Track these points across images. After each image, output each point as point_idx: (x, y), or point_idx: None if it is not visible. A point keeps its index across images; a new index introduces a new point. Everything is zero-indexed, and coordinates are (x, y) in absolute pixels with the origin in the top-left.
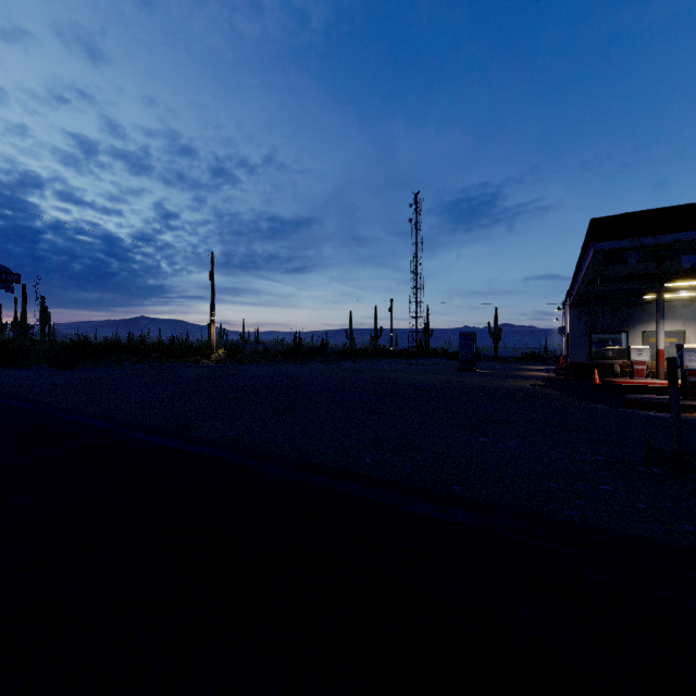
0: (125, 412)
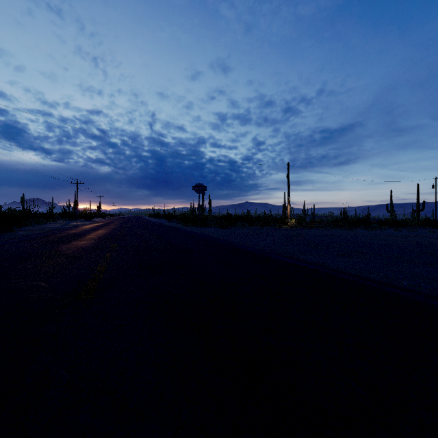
0: (261, 248)
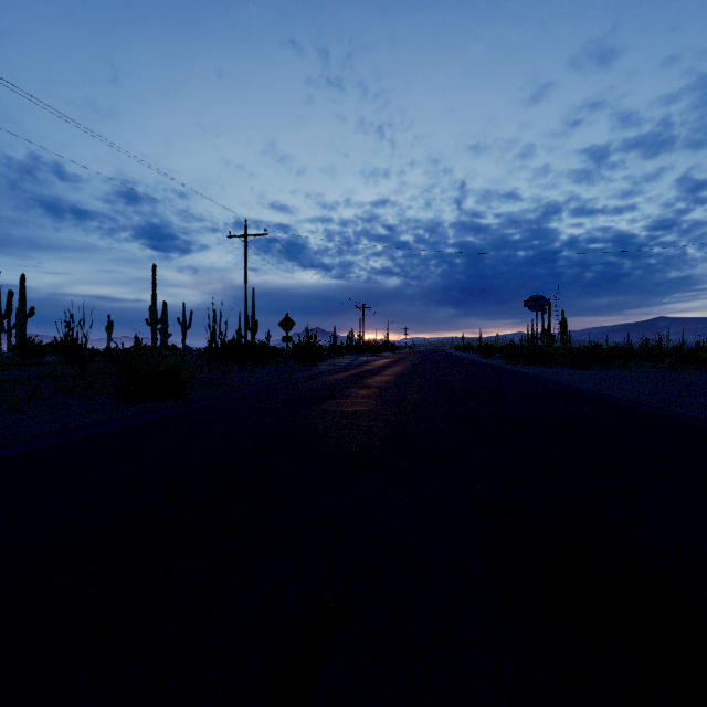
0: (622, 396)
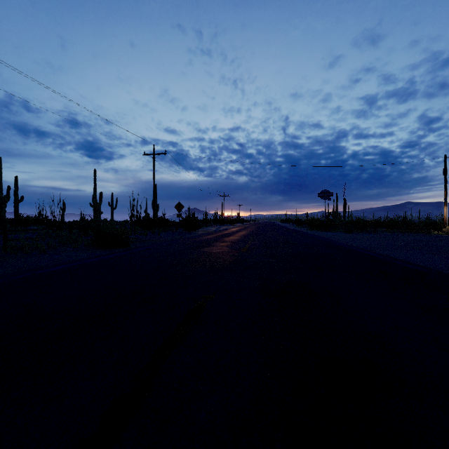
0: (357, 246)
